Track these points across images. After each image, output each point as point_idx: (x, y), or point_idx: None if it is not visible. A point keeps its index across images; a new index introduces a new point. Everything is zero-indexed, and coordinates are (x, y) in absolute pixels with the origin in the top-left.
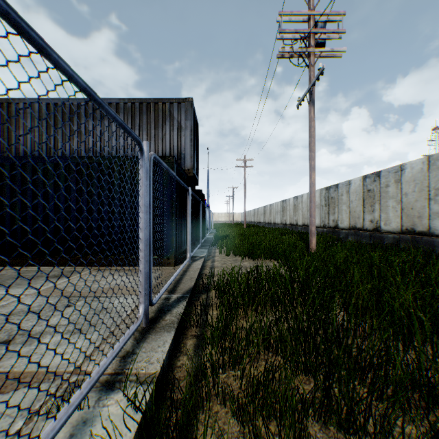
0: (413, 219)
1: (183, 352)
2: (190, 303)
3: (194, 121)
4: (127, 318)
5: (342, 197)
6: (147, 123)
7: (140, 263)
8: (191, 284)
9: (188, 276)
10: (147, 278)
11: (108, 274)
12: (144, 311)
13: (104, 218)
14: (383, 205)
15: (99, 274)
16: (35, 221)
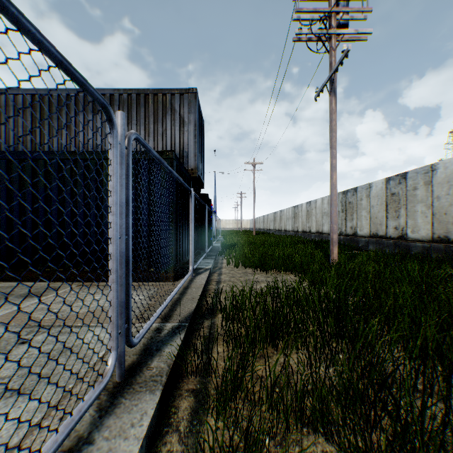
0: (447, 226)
1: (173, 426)
2: (189, 333)
3: (199, 116)
4: (98, 364)
5: (361, 202)
6: (145, 116)
7: (110, 289)
8: (192, 306)
9: (190, 294)
10: (122, 311)
11: (93, 291)
12: (116, 361)
13: (91, 224)
14: (410, 210)
15: (82, 292)
16: (9, 228)
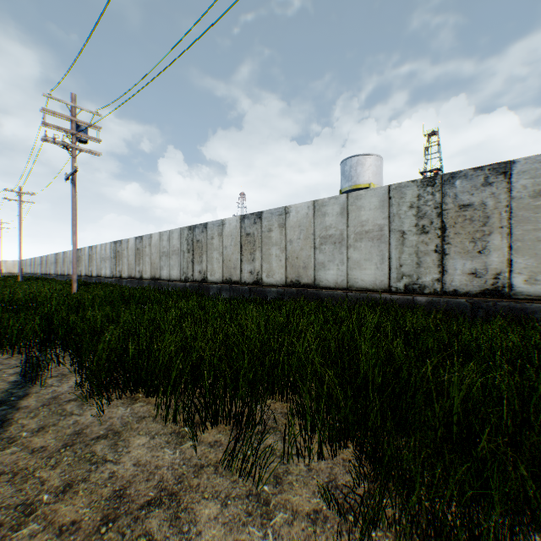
0: (156, 270)
1: None
2: None
3: None
4: None
5: (125, 252)
6: None
7: None
8: None
9: None
10: None
11: None
12: None
13: None
14: (144, 260)
15: None
16: None
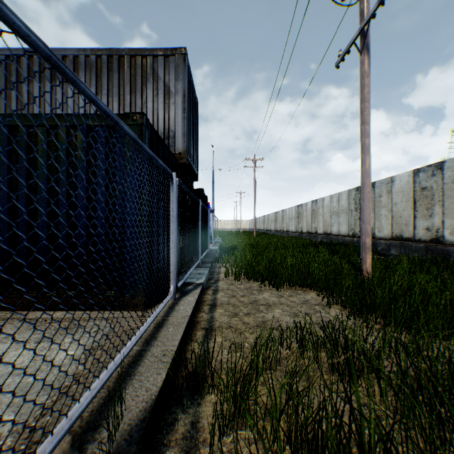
0: None
1: None
2: None
3: (189, 88)
4: None
5: (381, 199)
6: (120, 85)
7: None
8: (156, 383)
9: (160, 343)
10: None
11: (1, 335)
12: None
13: (20, 224)
14: (448, 207)
15: None
16: None
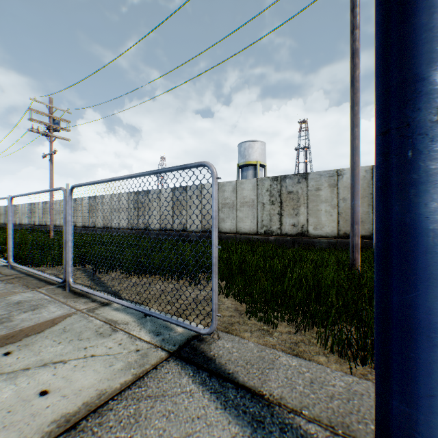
0: (107, 221)
1: None
2: None
3: None
4: None
5: (79, 207)
6: None
7: None
8: None
9: None
10: None
11: None
12: None
13: None
14: (97, 214)
15: None
16: None
